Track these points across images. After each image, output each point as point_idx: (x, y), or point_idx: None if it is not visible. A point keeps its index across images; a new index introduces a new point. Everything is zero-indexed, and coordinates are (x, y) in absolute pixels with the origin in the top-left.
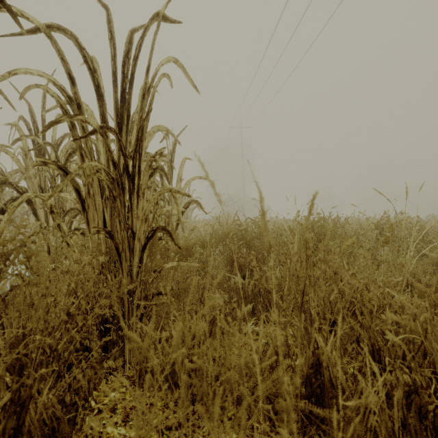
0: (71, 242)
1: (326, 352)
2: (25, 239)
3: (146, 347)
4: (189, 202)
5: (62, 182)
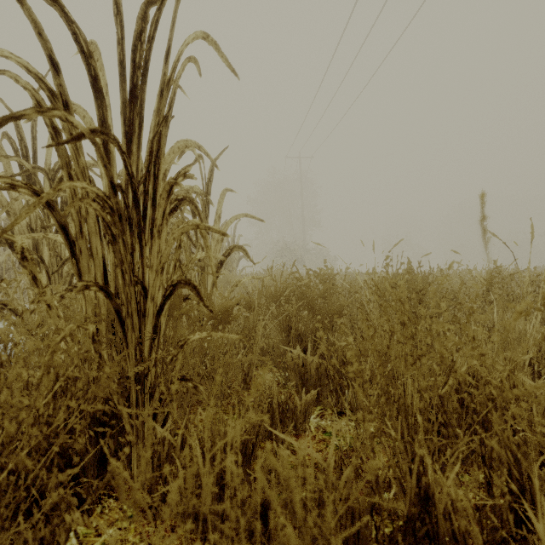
0: (54, 303)
1: (446, 488)
2: (8, 297)
3: (139, 487)
4: (232, 249)
5: (25, 210)
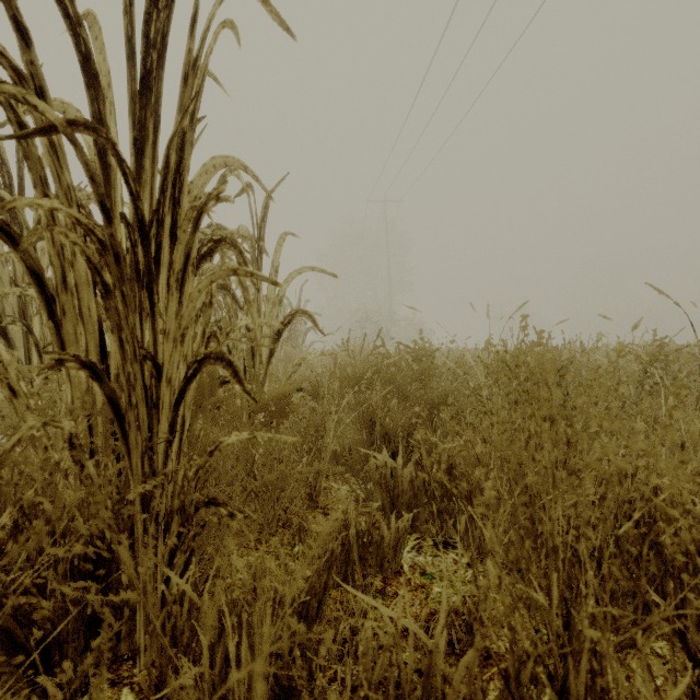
0: (21, 388)
1: None
2: None
3: None
4: (293, 314)
5: None
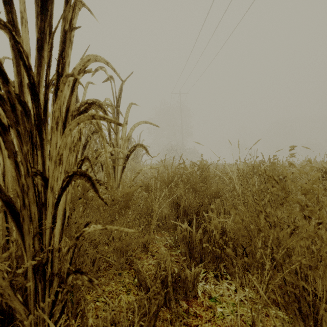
0: None
1: None
2: None
3: None
4: (135, 146)
5: None
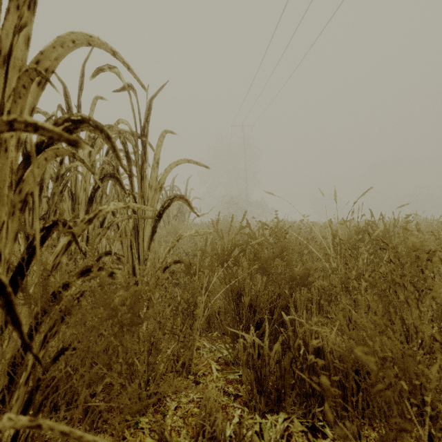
0: None
1: None
2: None
3: None
4: (172, 199)
5: None
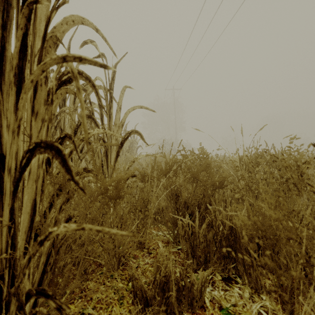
0: None
1: None
2: None
3: None
4: (130, 133)
5: None
